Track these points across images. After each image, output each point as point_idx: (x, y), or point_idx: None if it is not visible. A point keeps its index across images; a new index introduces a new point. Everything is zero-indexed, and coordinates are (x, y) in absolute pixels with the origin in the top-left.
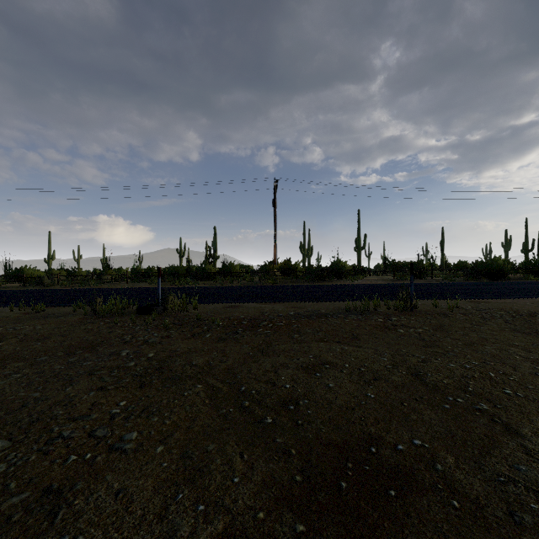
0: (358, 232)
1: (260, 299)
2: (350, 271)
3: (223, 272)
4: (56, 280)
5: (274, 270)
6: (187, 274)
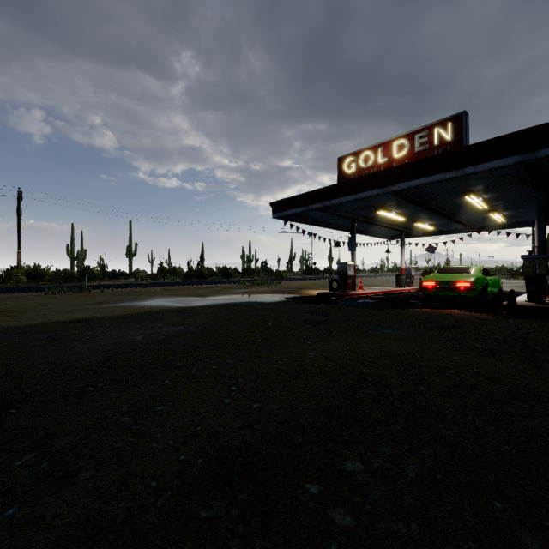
0: (130, 241)
1: None
2: (98, 275)
3: None
4: None
5: (17, 274)
6: None
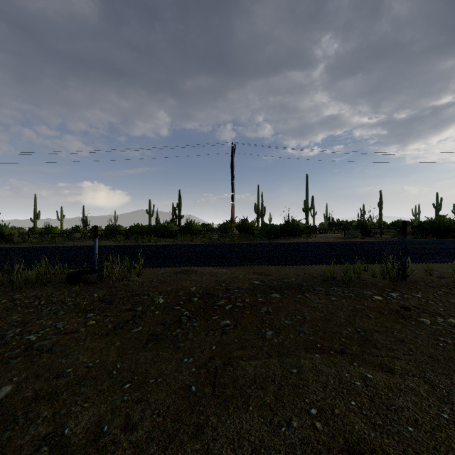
0: (306, 195)
1: (217, 261)
2: (304, 229)
3: (184, 230)
4: (27, 238)
5: (231, 228)
6: (150, 232)
